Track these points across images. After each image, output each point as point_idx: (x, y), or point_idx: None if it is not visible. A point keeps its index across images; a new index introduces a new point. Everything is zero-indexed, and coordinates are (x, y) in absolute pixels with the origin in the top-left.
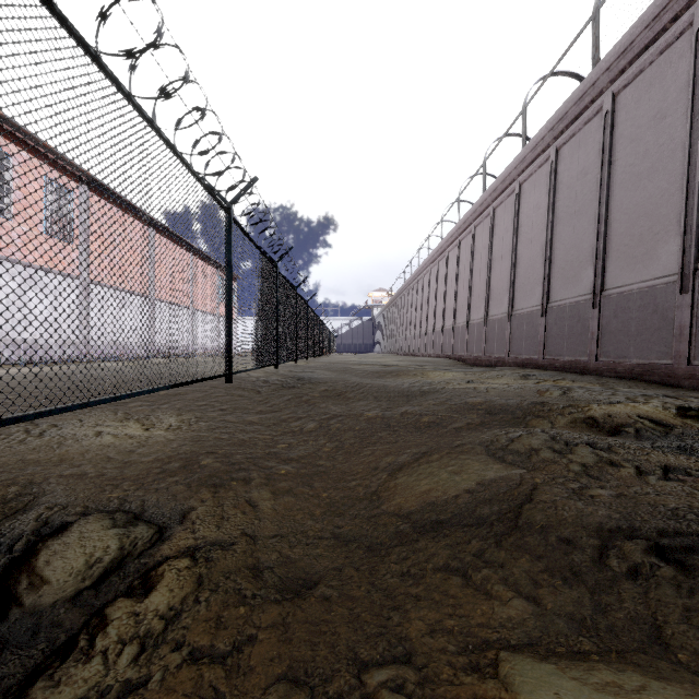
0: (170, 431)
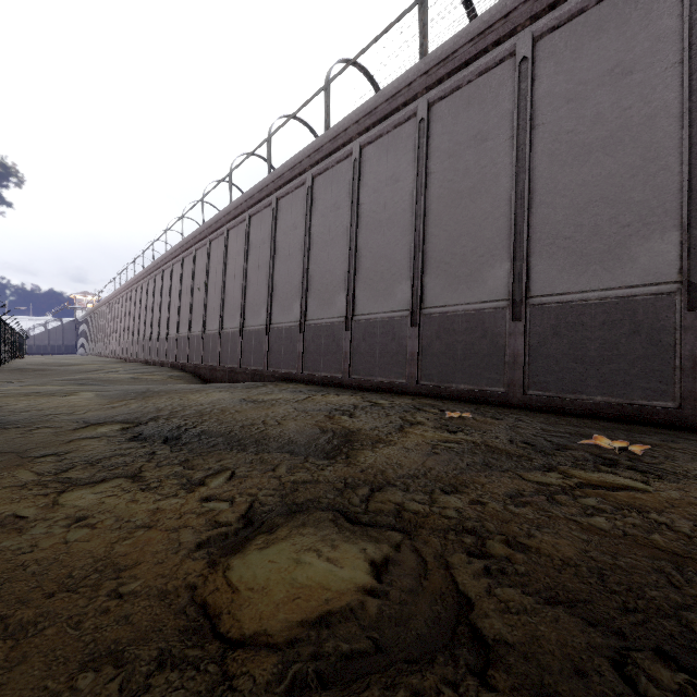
0: None
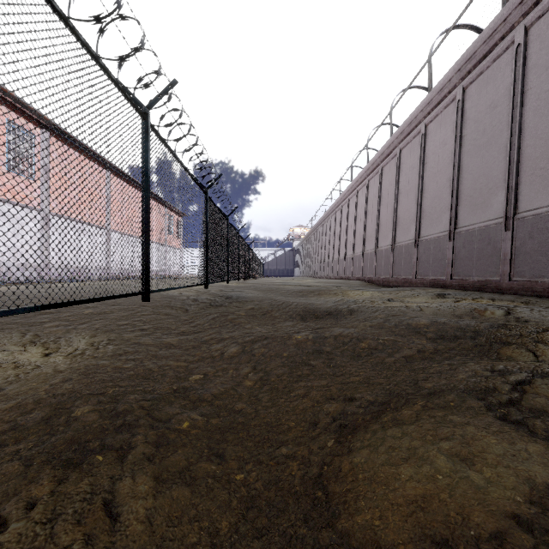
0: (69, 358)
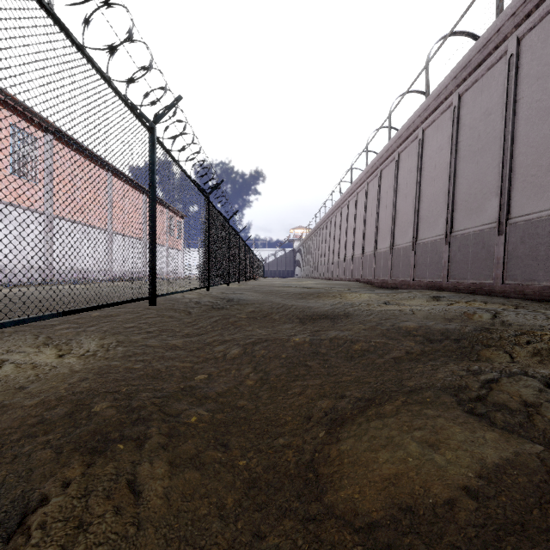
0: (82, 359)
